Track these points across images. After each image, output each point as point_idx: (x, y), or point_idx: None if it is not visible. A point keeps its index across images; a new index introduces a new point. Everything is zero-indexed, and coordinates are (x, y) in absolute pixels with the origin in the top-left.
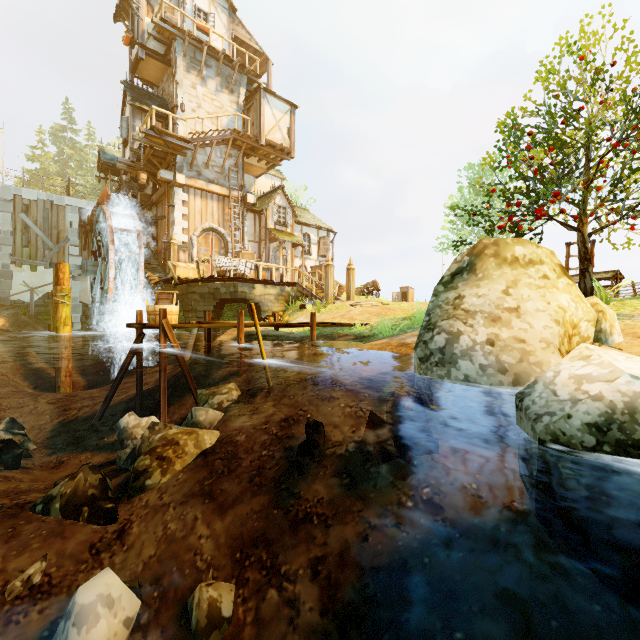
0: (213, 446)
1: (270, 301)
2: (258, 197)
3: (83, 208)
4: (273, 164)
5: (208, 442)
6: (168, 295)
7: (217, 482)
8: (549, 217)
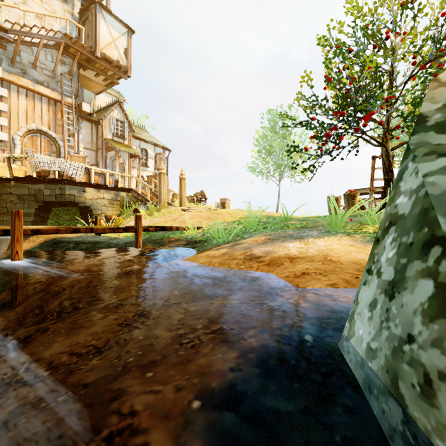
0: None
1: (103, 205)
2: (97, 110)
3: None
4: (111, 81)
5: None
6: None
7: None
8: (362, 131)
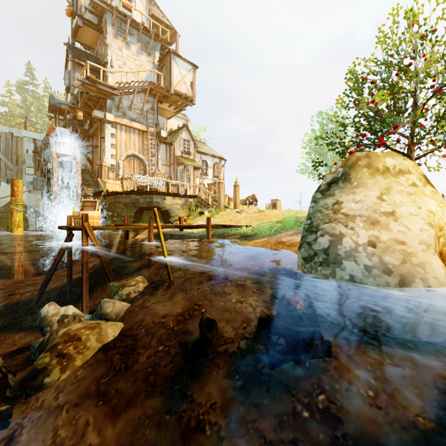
0: (115, 339)
1: (177, 209)
2: (169, 133)
3: (37, 139)
4: (180, 109)
5: (111, 335)
6: (92, 203)
7: (113, 380)
8: (386, 146)
